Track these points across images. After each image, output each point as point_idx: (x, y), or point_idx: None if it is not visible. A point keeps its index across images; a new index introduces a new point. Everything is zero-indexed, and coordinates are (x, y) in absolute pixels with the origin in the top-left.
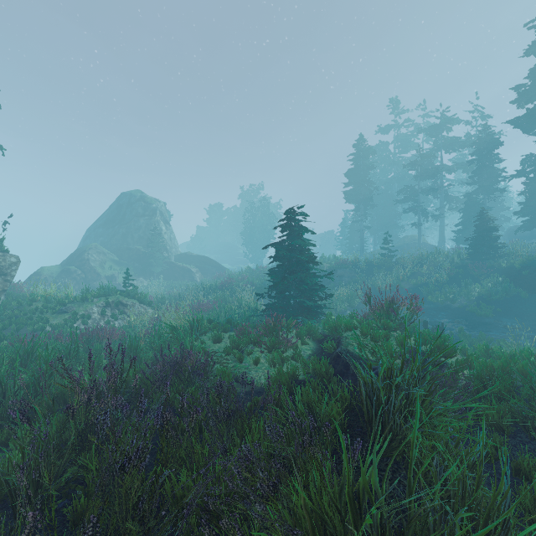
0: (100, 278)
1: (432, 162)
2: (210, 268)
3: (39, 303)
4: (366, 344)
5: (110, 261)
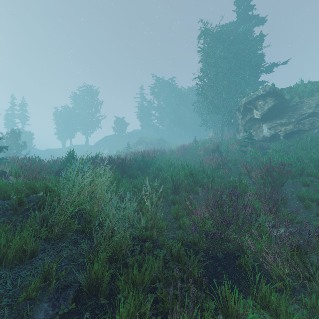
0: None
1: None
2: None
3: None
4: None
5: None
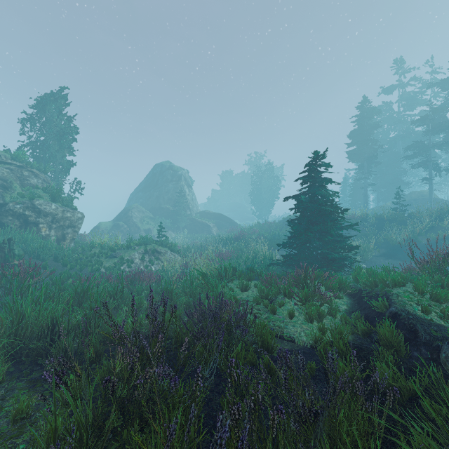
0: (140, 231)
1: (444, 115)
2: (224, 223)
3: (97, 249)
4: (428, 305)
5: (147, 218)
